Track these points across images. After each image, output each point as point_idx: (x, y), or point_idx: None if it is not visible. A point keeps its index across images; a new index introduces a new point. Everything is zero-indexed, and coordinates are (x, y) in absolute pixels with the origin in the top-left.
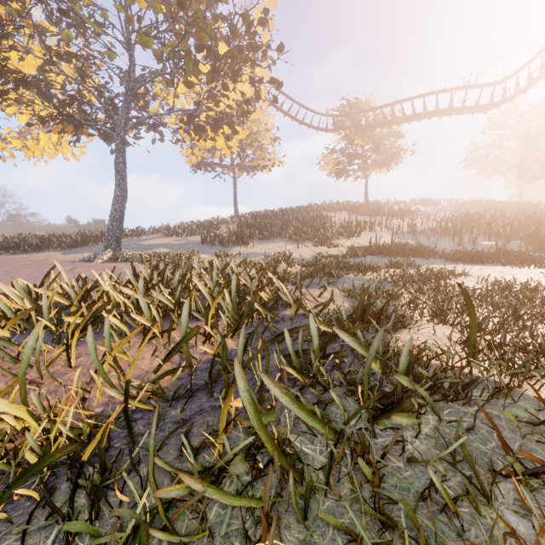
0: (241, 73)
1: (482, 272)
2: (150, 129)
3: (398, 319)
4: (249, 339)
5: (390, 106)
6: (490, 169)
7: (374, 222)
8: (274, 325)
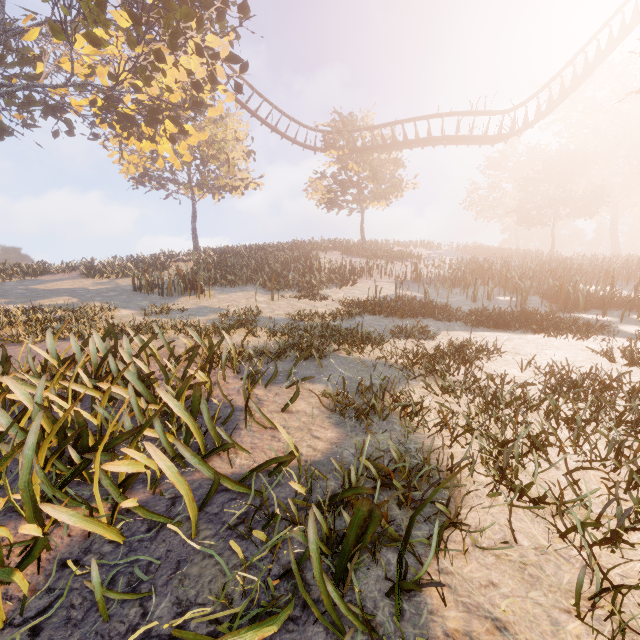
0: (185, 40)
1: (515, 345)
2: (47, 114)
3: (442, 525)
4: None
5: (390, 125)
6: (489, 212)
7: (372, 267)
8: (146, 545)
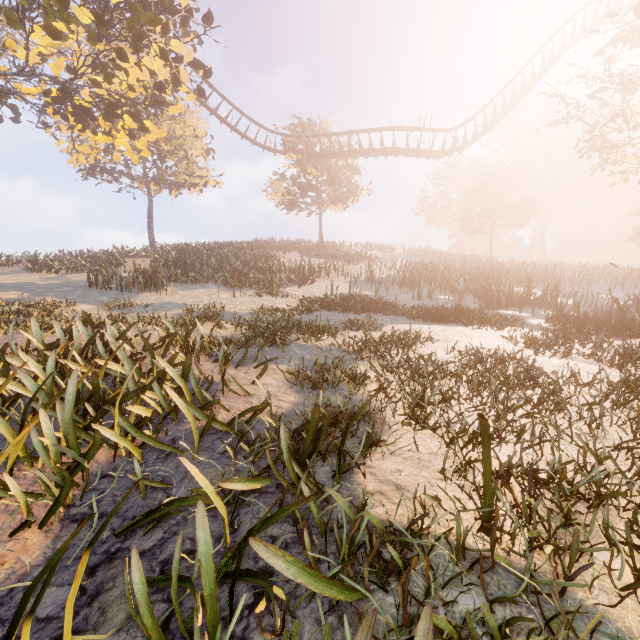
0: (148, 41)
1: (446, 335)
2: None
3: (369, 438)
4: (31, 591)
5: (347, 134)
6: (438, 218)
7: (329, 267)
8: (160, 464)
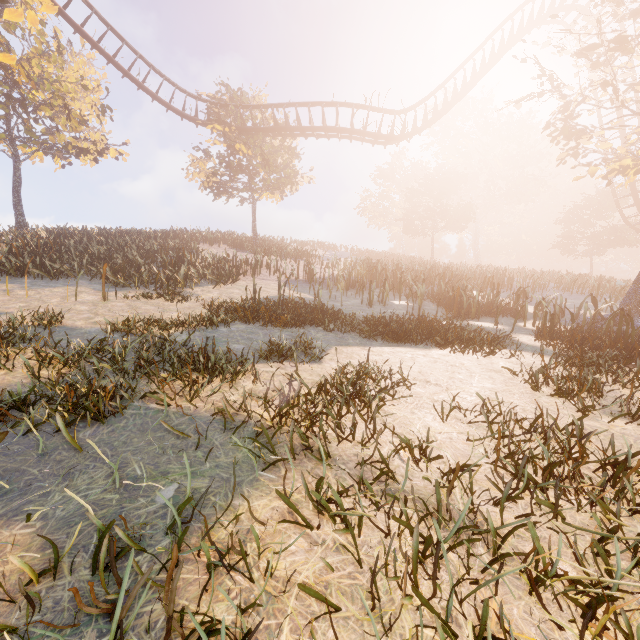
0: None
1: (422, 368)
2: None
3: None
4: None
5: (283, 107)
6: (380, 219)
7: (260, 263)
8: None
